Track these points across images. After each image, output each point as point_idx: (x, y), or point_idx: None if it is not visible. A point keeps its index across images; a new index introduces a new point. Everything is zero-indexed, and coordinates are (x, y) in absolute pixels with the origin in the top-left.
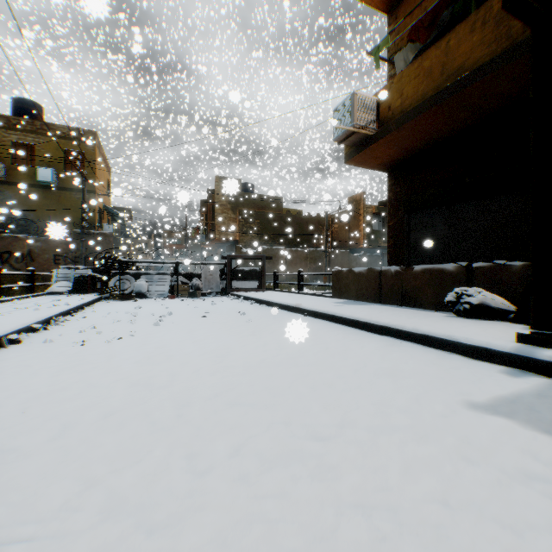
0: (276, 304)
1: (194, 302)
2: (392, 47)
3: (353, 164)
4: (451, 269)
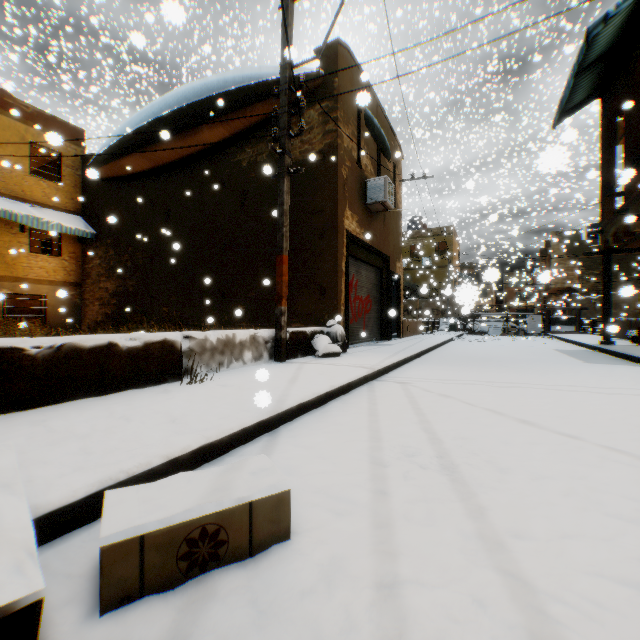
0: (561, 338)
1: (515, 337)
2: None
3: None
4: None
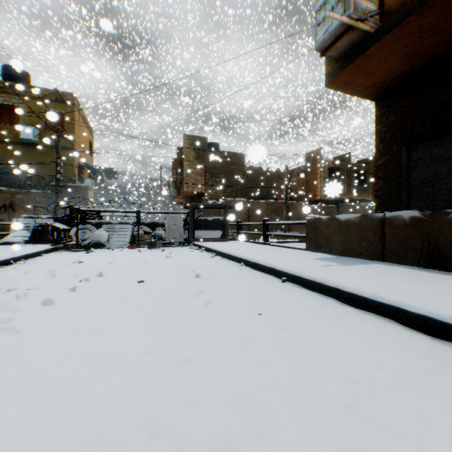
0: (241, 259)
1: (150, 254)
2: None
3: (335, 87)
4: None
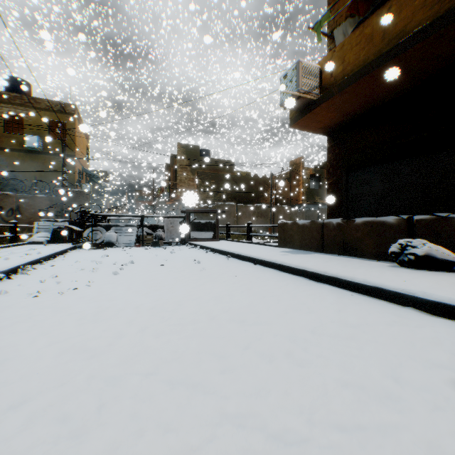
0: (228, 252)
1: (156, 250)
2: (331, 24)
3: (297, 128)
4: (392, 221)
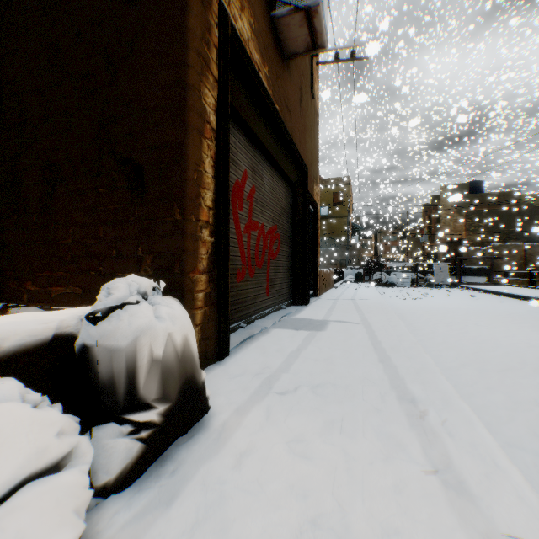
0: (499, 292)
1: (432, 290)
2: None
3: None
4: None
